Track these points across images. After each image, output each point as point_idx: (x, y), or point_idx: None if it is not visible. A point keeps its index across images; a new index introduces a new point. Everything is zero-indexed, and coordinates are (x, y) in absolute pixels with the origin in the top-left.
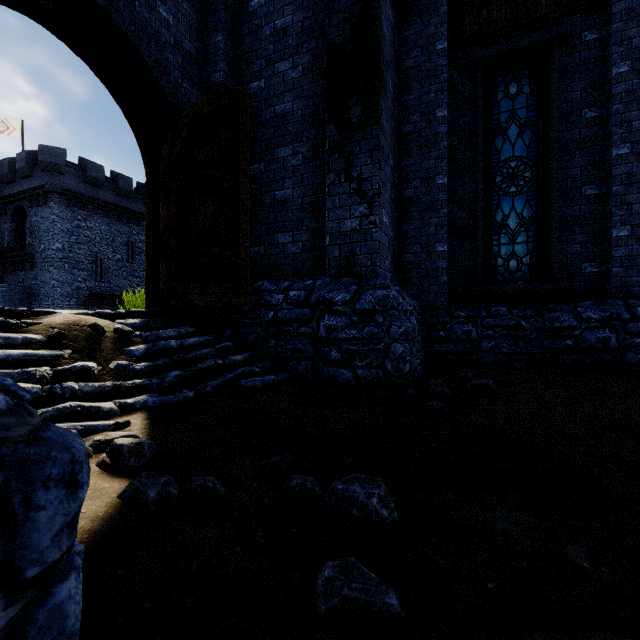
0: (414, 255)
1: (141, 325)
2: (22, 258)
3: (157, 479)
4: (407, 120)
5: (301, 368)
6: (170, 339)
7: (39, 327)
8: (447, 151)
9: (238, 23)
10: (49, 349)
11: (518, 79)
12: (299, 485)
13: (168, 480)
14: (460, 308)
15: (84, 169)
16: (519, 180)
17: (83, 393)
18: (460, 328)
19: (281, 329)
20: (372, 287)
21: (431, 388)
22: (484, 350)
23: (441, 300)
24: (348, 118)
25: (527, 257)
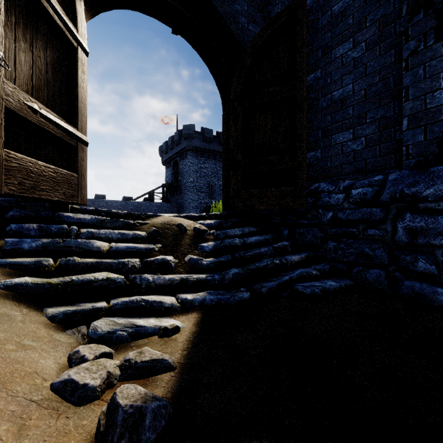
0: None
1: (215, 225)
2: (176, 188)
3: None
4: None
5: (369, 276)
6: (236, 237)
7: (146, 226)
8: None
9: None
10: (147, 243)
11: None
12: None
13: None
14: None
15: (203, 133)
16: None
17: (156, 285)
18: None
19: (342, 230)
20: None
21: None
22: None
23: None
24: None
25: None
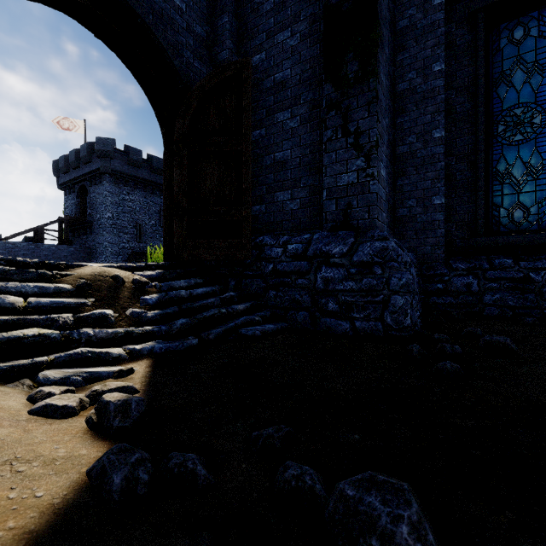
0: (409, 209)
1: (157, 276)
2: (84, 225)
3: (128, 456)
4: (402, 78)
5: (299, 318)
6: (181, 289)
7: (70, 278)
8: (444, 105)
9: (242, 4)
10: (76, 297)
11: (524, 22)
12: (295, 478)
13: (141, 457)
14: (459, 260)
15: (127, 154)
16: (526, 127)
17: (97, 339)
18: (459, 280)
19: (280, 280)
20: (370, 239)
21: (438, 344)
22: (487, 303)
23: (438, 252)
24: (345, 75)
25: (535, 206)
